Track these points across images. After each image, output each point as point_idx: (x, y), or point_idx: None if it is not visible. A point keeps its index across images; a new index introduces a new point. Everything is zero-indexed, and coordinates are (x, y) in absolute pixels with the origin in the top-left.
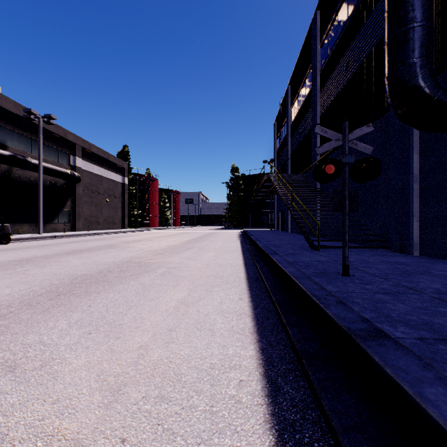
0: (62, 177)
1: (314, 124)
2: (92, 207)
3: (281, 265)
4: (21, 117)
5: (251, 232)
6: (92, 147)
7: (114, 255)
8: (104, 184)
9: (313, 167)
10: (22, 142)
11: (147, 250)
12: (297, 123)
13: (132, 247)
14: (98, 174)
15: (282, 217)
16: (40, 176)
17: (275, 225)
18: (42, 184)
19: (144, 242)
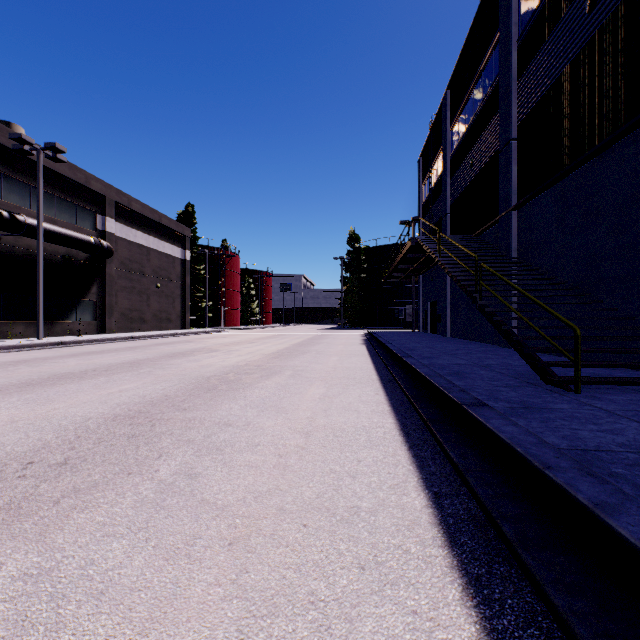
0: (80, 247)
1: (506, 141)
2: (133, 295)
3: (569, 484)
4: (11, 150)
5: (382, 335)
6: (133, 202)
7: (113, 391)
8: (153, 260)
9: (502, 219)
10: (14, 190)
11: (189, 376)
12: (464, 151)
13: (167, 368)
14: (142, 244)
15: (433, 311)
16: (39, 244)
17: (420, 324)
18: (42, 258)
19: (199, 356)
